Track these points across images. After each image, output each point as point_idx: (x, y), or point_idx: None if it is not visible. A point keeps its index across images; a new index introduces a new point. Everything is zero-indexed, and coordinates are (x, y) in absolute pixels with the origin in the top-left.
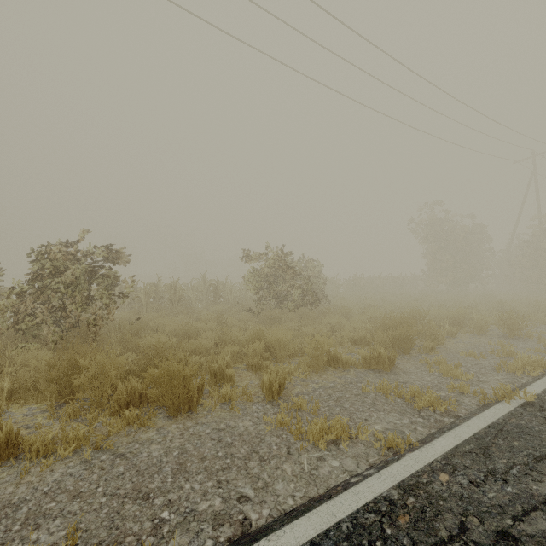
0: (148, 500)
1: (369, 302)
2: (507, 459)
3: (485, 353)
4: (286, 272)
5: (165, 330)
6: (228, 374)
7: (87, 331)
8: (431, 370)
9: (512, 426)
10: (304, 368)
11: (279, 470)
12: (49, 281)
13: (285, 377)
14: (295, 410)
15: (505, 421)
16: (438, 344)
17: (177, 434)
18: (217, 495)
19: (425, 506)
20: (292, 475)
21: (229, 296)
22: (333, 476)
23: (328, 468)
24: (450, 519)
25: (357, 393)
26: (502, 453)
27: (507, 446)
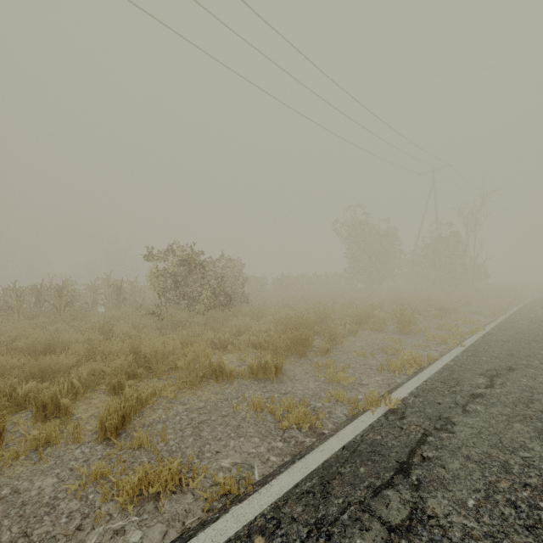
0: None
1: (288, 301)
2: (344, 497)
3: (376, 351)
4: (194, 271)
5: (18, 345)
6: (62, 404)
7: None
8: (318, 375)
9: (367, 443)
10: (179, 385)
11: None
12: None
13: (132, 404)
14: (133, 449)
15: (362, 438)
16: (336, 344)
17: None
18: None
19: None
20: None
21: (137, 298)
22: None
23: None
24: None
25: (225, 414)
26: (343, 488)
27: (351, 476)
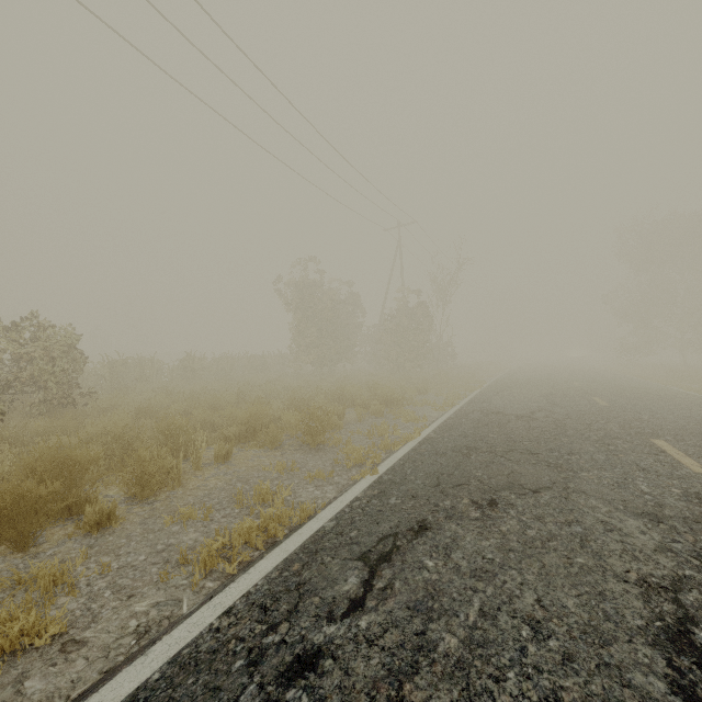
0: None
1: (160, 399)
2: None
3: (227, 501)
4: None
5: None
6: None
7: None
8: None
9: None
10: None
11: None
12: None
13: None
14: None
15: None
16: (150, 494)
17: None
18: None
19: None
20: None
21: None
22: None
23: None
24: None
25: None
26: None
27: None
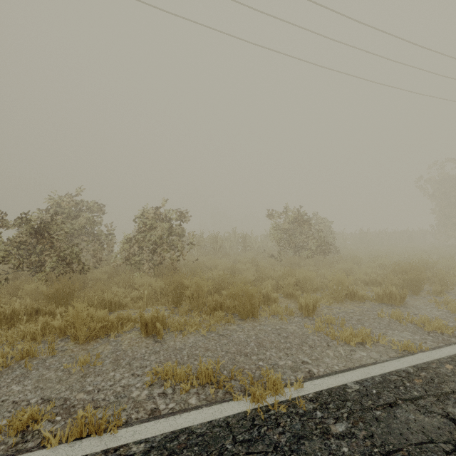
0: (248, 356)
1: (377, 253)
2: None
3: None
4: (303, 227)
5: (218, 268)
6: (273, 297)
7: (171, 266)
8: (439, 307)
9: None
10: (328, 299)
11: (324, 353)
12: (148, 232)
13: (316, 301)
14: (326, 323)
15: None
16: (447, 289)
17: (250, 328)
18: (287, 359)
19: (434, 377)
20: (334, 356)
21: (254, 246)
22: (363, 359)
23: (358, 355)
24: (453, 385)
25: (373, 318)
26: None
27: None
